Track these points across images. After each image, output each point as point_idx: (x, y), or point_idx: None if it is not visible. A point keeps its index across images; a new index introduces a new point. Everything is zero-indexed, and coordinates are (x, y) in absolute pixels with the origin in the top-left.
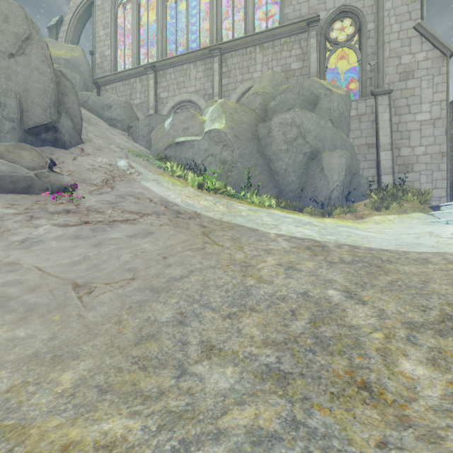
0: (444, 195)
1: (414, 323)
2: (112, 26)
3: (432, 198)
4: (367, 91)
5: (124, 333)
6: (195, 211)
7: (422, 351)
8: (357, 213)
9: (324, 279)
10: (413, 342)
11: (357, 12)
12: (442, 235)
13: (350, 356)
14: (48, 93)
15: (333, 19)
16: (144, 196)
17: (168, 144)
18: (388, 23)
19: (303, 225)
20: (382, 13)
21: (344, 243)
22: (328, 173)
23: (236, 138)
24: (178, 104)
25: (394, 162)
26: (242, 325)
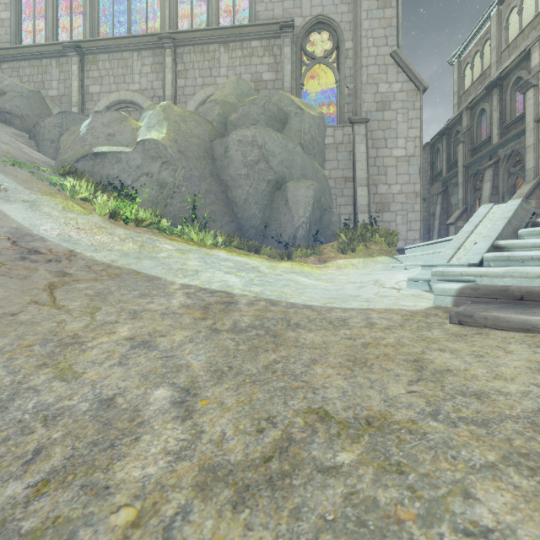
0: (417, 238)
1: (221, 467)
2: None
3: (407, 241)
4: (344, 118)
5: None
6: (71, 251)
7: None
8: (323, 256)
9: (175, 364)
10: (171, 534)
11: (334, 26)
12: (386, 284)
13: None
14: None
15: (309, 29)
16: None
17: (82, 154)
18: (366, 44)
19: (238, 271)
20: (360, 32)
21: (266, 297)
22: (293, 207)
23: (180, 154)
24: (116, 104)
25: (372, 200)
26: None
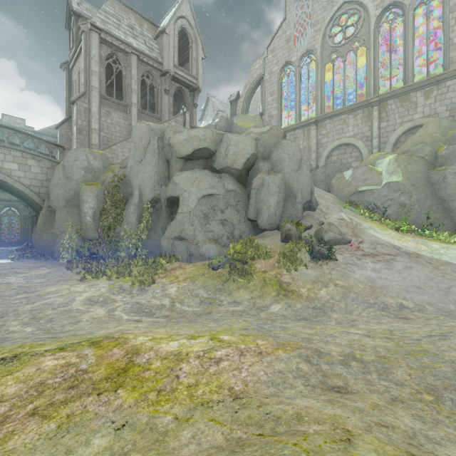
0: None
1: None
2: (278, 93)
3: None
4: None
5: (451, 301)
6: (414, 252)
7: None
8: None
9: None
10: None
11: None
12: None
13: None
14: (309, 185)
15: None
16: (380, 242)
17: (353, 192)
18: None
19: None
20: None
21: None
22: None
23: (412, 187)
24: (337, 146)
25: None
26: None
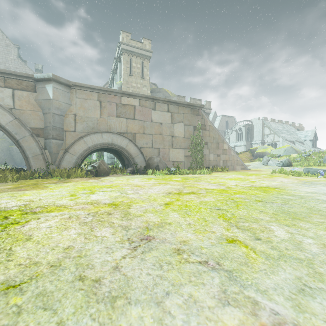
0: None
1: None
2: None
3: None
4: None
5: None
6: None
7: None
8: None
9: None
10: None
11: None
12: None
13: None
14: None
15: None
16: None
17: None
18: None
19: None
20: None
21: None
22: None
23: (2, 151)
24: None
25: None
26: None
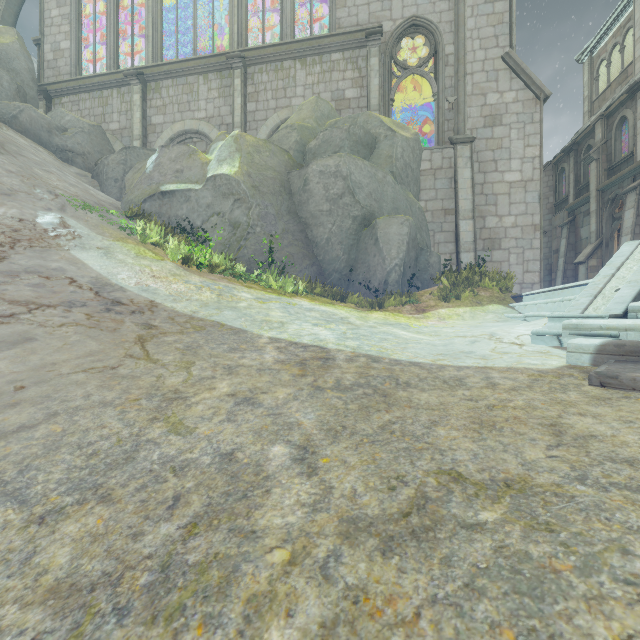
0: (537, 281)
1: (360, 519)
2: (72, 3)
3: (523, 285)
4: (444, 137)
5: None
6: (151, 301)
7: (327, 599)
8: (420, 304)
9: (284, 422)
10: (328, 572)
11: (432, 28)
12: (504, 338)
13: (185, 623)
14: None
15: (401, 34)
16: (62, 274)
17: (149, 194)
18: (470, 47)
19: (327, 323)
20: (463, 33)
21: (365, 352)
22: (384, 247)
23: (254, 190)
24: (180, 135)
25: (478, 235)
26: (48, 542)
